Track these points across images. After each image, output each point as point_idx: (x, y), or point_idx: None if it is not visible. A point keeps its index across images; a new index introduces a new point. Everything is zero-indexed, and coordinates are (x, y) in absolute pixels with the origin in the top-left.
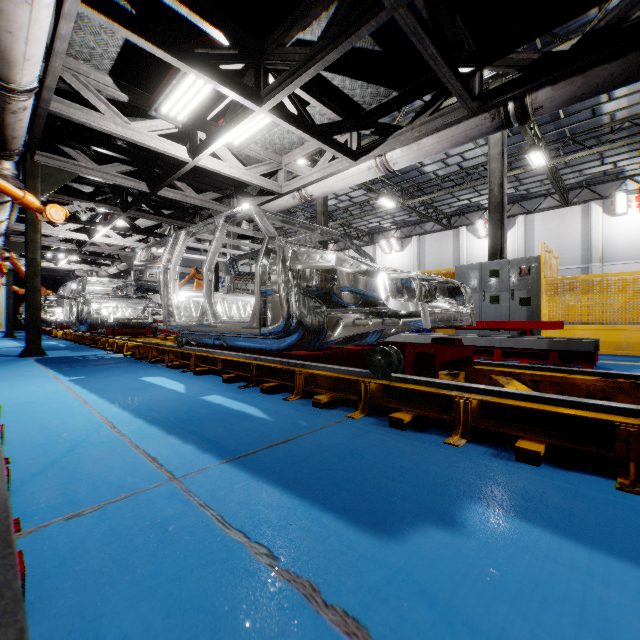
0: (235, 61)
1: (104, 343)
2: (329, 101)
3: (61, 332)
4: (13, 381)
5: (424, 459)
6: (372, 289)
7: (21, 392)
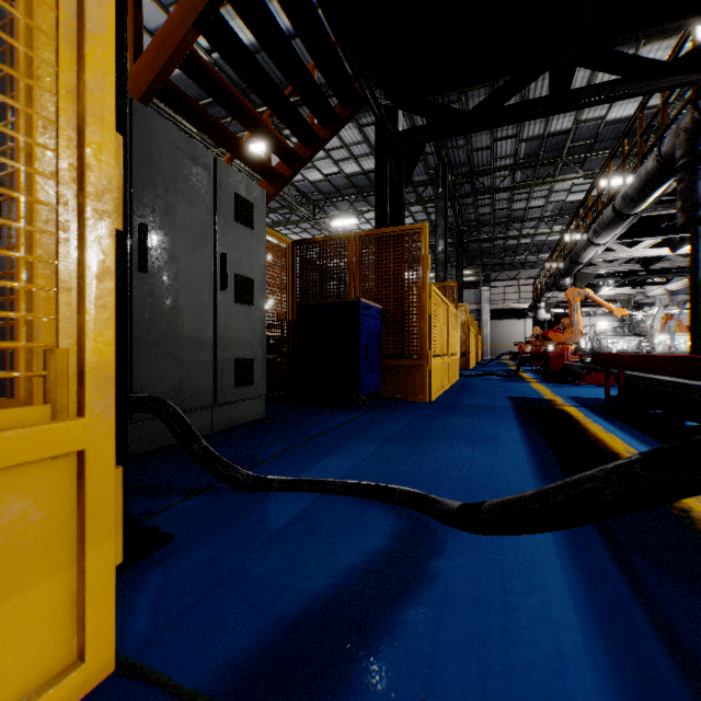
0: None
1: None
2: None
3: None
4: None
5: None
6: None
7: None
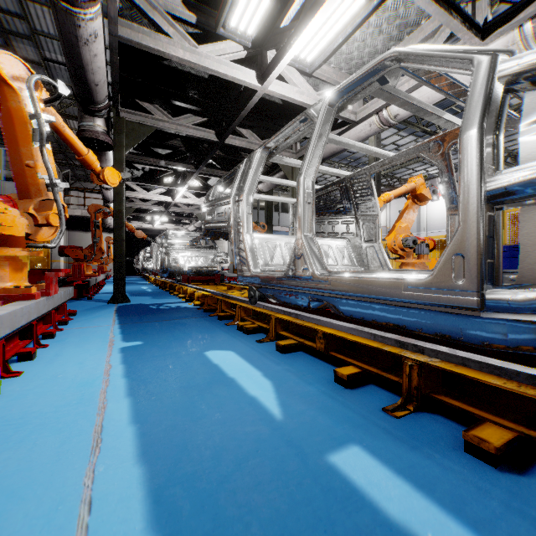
0: None
1: (180, 290)
2: None
3: (153, 278)
4: (64, 345)
5: None
6: None
7: (44, 377)
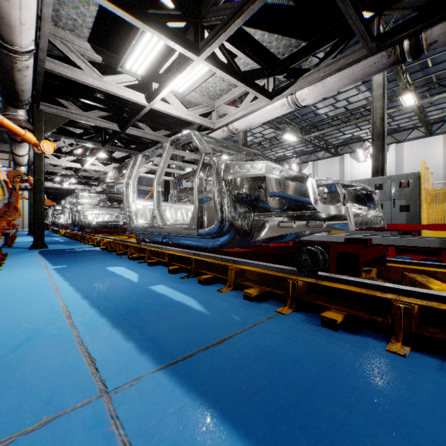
0: (179, 20)
1: (89, 239)
2: (251, 53)
3: (64, 231)
4: (13, 269)
5: (374, 375)
6: (301, 194)
7: (14, 279)
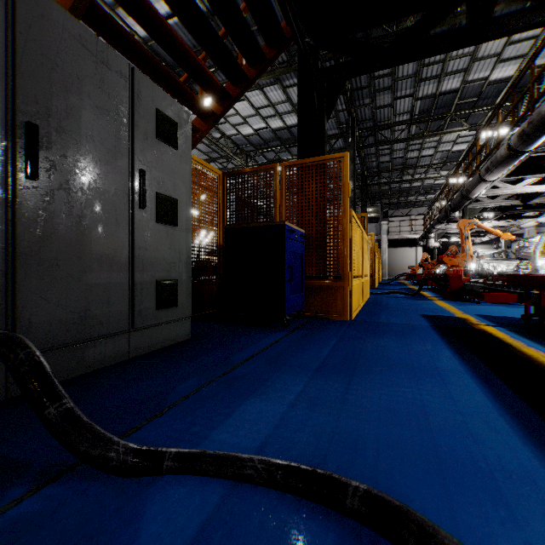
0: None
1: None
2: None
3: None
4: None
5: None
6: None
7: None
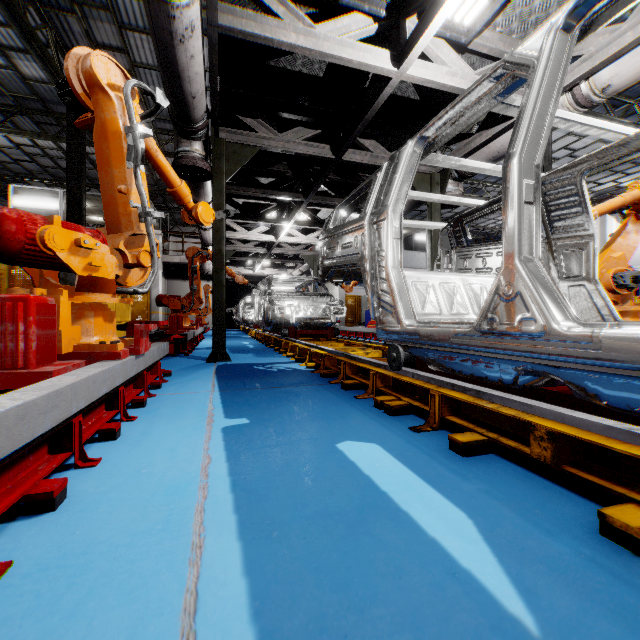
0: None
1: (286, 346)
2: None
3: (254, 331)
4: (154, 418)
5: None
6: None
7: (125, 470)
